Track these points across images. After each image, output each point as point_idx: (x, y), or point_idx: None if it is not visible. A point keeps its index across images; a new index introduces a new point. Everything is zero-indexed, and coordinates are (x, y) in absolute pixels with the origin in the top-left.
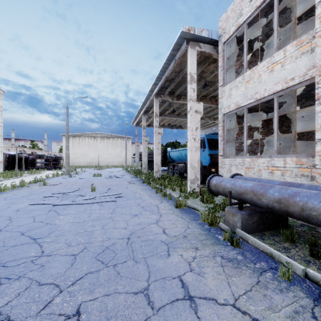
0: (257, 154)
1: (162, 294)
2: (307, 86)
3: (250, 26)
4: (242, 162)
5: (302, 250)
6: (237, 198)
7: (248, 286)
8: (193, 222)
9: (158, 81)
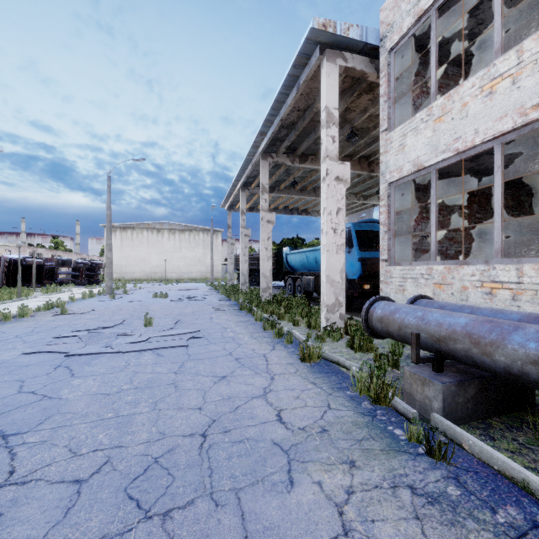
0: (450, 257)
1: None
2: None
3: (441, 17)
4: (427, 273)
5: None
6: (431, 349)
7: None
8: (338, 394)
9: (267, 128)
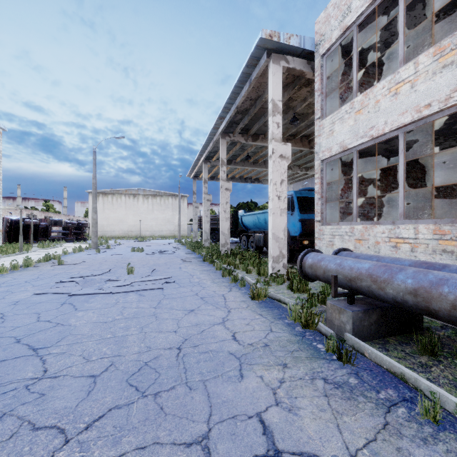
0: (370, 219)
1: (231, 447)
2: (449, 116)
3: (362, 30)
4: (350, 231)
5: (450, 368)
6: (346, 287)
7: (369, 432)
8: (279, 322)
9: (225, 113)
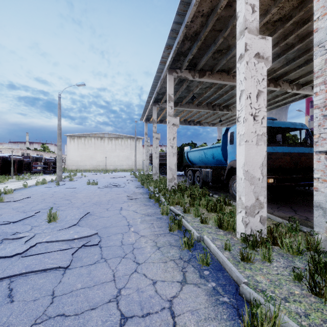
0: None
1: None
2: None
3: None
4: None
5: None
6: None
7: None
8: None
9: (172, 40)
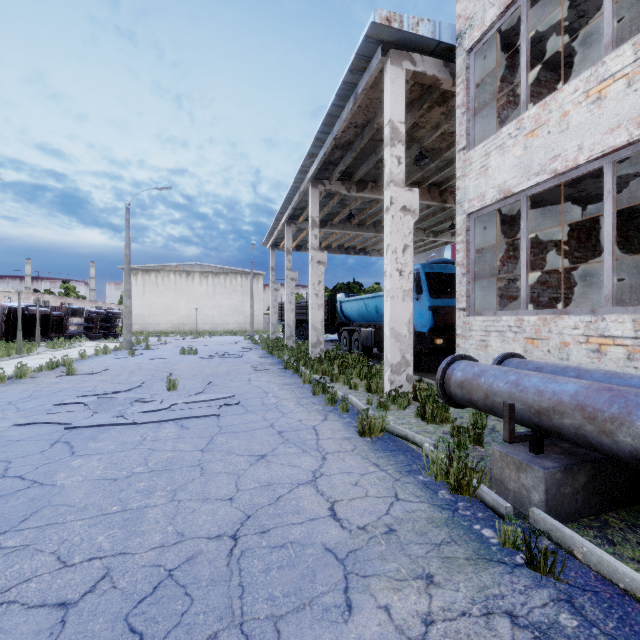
0: (542, 306)
1: None
2: None
3: (533, 8)
4: (516, 326)
5: None
6: (528, 423)
7: None
8: (408, 480)
9: (317, 148)
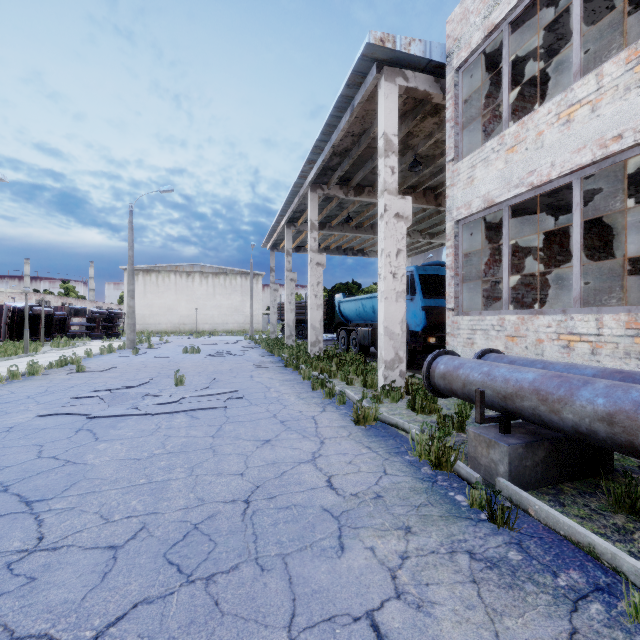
0: (526, 306)
1: None
2: None
3: (515, 31)
4: (499, 324)
5: None
6: (497, 407)
7: None
8: (396, 459)
9: (316, 155)
